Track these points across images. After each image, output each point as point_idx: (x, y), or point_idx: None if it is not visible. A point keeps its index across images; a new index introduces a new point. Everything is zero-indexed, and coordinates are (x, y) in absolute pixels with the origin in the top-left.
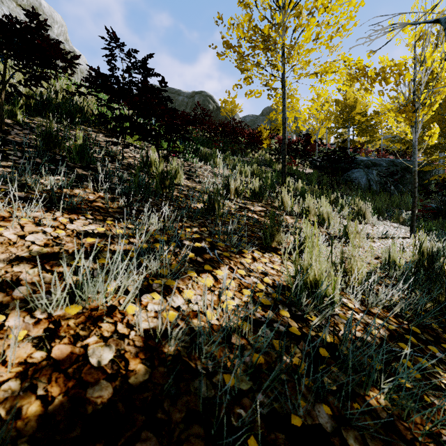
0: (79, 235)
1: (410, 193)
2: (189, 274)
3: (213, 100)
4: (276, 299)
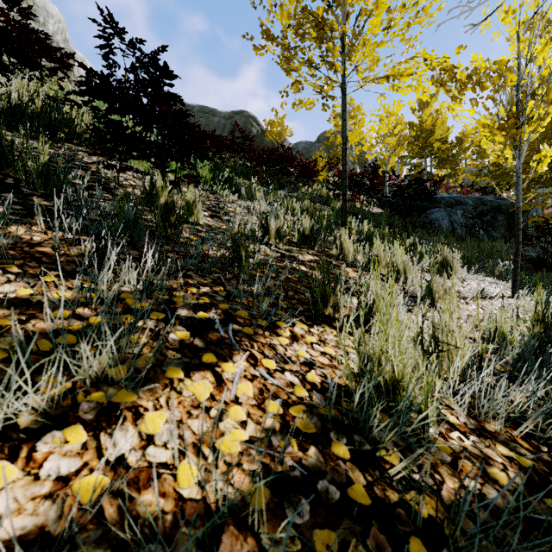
0: None
1: (503, 239)
2: (169, 375)
3: (257, 122)
4: (326, 417)
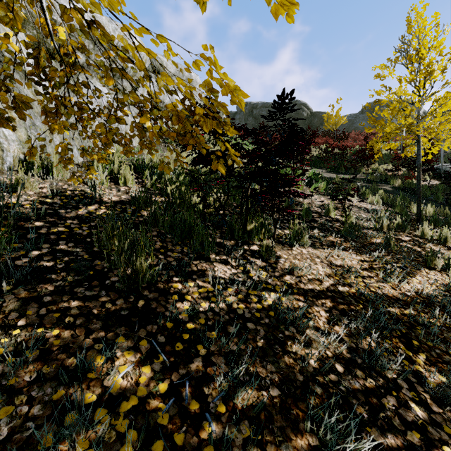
0: (360, 261)
1: None
2: (408, 277)
3: (307, 107)
4: (446, 289)
